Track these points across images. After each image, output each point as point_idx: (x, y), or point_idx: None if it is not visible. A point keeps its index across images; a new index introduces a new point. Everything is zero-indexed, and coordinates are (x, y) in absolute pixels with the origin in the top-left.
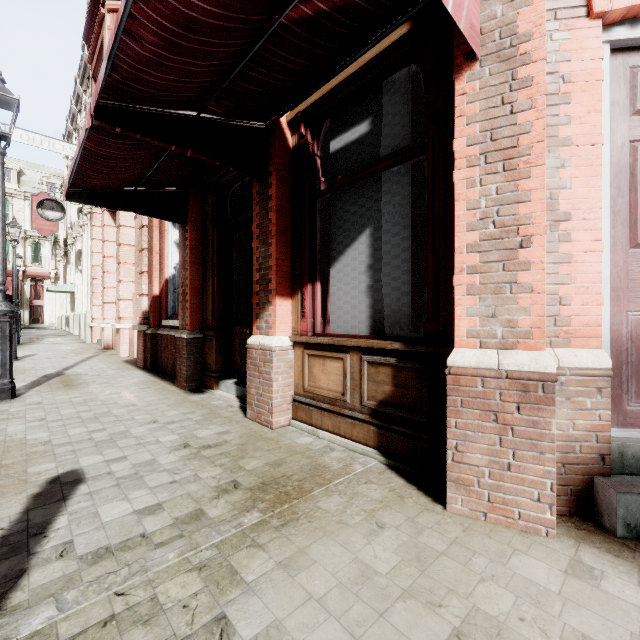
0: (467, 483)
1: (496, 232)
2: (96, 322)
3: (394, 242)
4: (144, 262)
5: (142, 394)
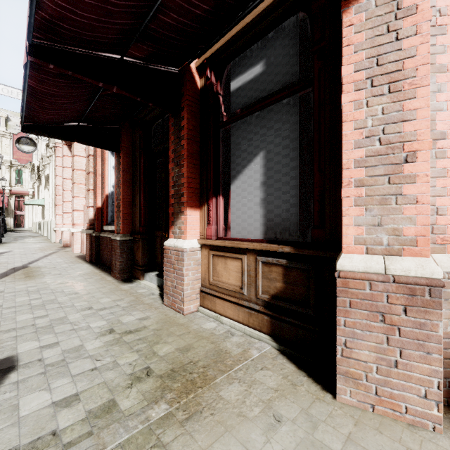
0: (355, 377)
1: (382, 148)
2: (58, 227)
3: (284, 162)
4: (90, 182)
5: (84, 283)
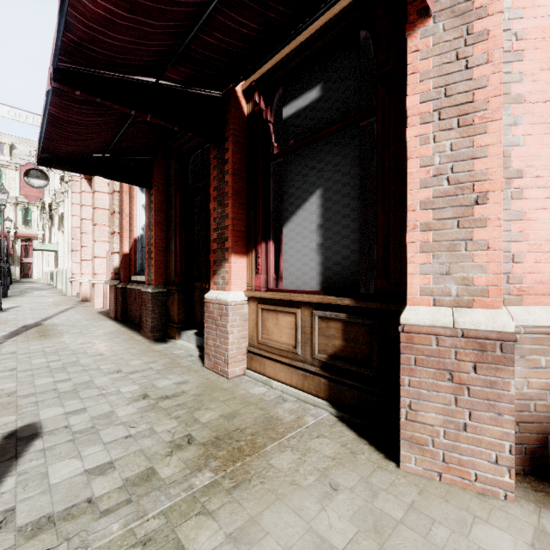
0: (421, 442)
1: (450, 189)
2: (76, 277)
3: (344, 202)
4: (115, 223)
5: (110, 344)
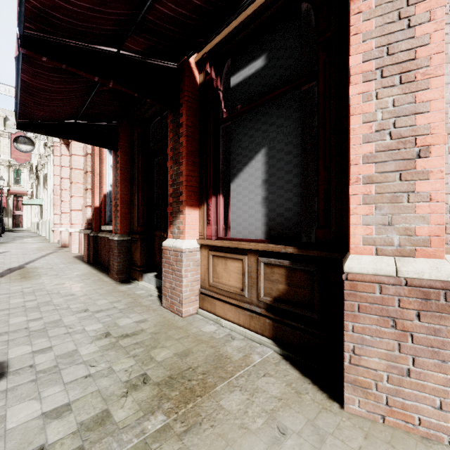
0: (364, 385)
1: (392, 143)
2: (57, 227)
3: (287, 159)
4: (88, 181)
5: (81, 284)
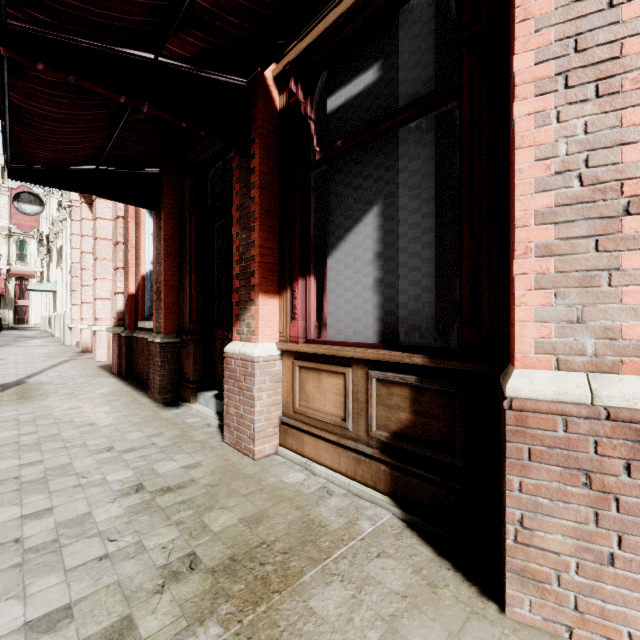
0: (539, 578)
1: (584, 192)
2: (76, 323)
3: (412, 221)
4: (119, 257)
5: (106, 409)
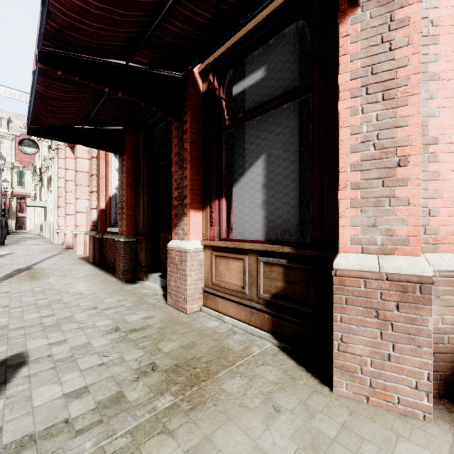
0: (351, 370)
1: (376, 153)
2: (61, 229)
3: (284, 165)
4: (93, 184)
5: (89, 284)
